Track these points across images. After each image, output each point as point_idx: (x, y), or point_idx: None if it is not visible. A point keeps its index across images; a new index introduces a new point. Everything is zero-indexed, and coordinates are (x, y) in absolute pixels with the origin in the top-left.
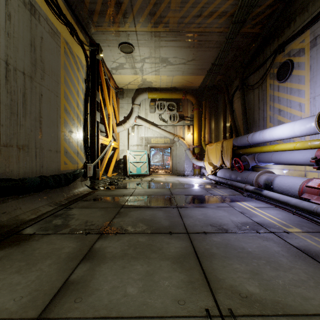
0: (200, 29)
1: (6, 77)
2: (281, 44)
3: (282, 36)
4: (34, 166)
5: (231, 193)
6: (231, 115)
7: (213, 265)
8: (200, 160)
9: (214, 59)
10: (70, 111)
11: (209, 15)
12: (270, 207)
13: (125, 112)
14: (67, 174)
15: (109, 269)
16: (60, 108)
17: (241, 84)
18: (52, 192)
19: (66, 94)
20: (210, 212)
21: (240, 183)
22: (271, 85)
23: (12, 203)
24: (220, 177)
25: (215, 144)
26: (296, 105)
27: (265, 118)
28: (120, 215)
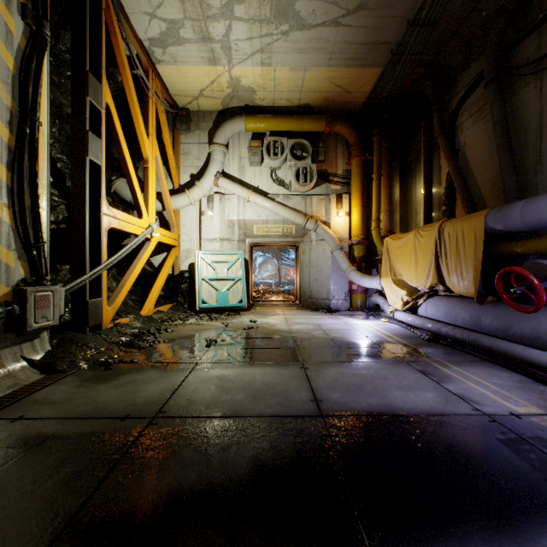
0: None
1: None
2: None
3: None
4: None
5: (542, 401)
6: (453, 160)
7: None
8: (367, 273)
9: (419, 3)
10: None
11: None
12: None
13: (194, 164)
14: None
15: None
16: None
17: (495, 68)
18: None
19: None
20: None
21: None
22: None
23: None
24: (430, 318)
25: (412, 233)
26: None
27: None
28: None
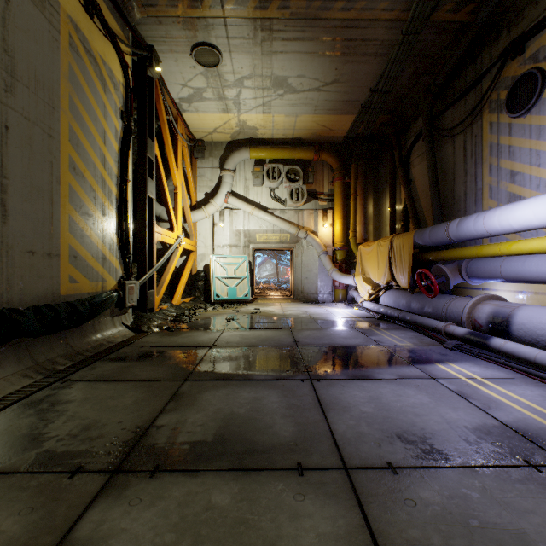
0: (352, 14)
1: None
2: (517, 38)
3: (518, 23)
4: None
5: (417, 341)
6: (407, 188)
7: None
8: (347, 273)
9: (376, 80)
10: (84, 171)
11: None
12: (517, 377)
13: (208, 184)
14: (77, 302)
15: None
16: (59, 162)
17: (428, 128)
18: (37, 343)
19: (74, 135)
20: (387, 394)
21: (434, 320)
22: (494, 125)
23: None
24: (386, 305)
25: (376, 243)
26: None
27: (479, 191)
28: (177, 402)
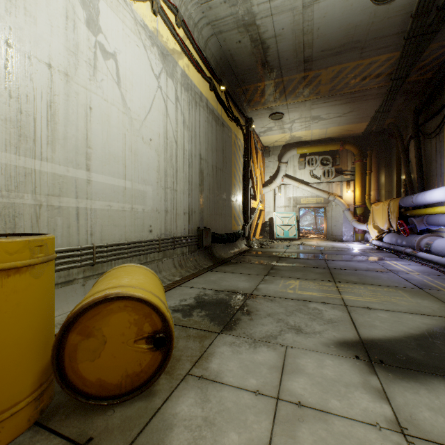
0: (355, 89)
1: (216, 175)
2: None
3: None
4: (223, 227)
5: (387, 256)
6: (405, 167)
7: (338, 275)
8: (364, 222)
9: (378, 108)
10: (236, 185)
11: (363, 79)
12: (417, 265)
13: (271, 171)
14: (235, 233)
15: (285, 272)
16: (232, 184)
17: (415, 132)
18: (229, 245)
19: (234, 173)
20: (352, 263)
21: (401, 247)
22: None
23: (217, 248)
24: (386, 242)
25: (381, 203)
26: None
27: (442, 174)
28: (281, 260)
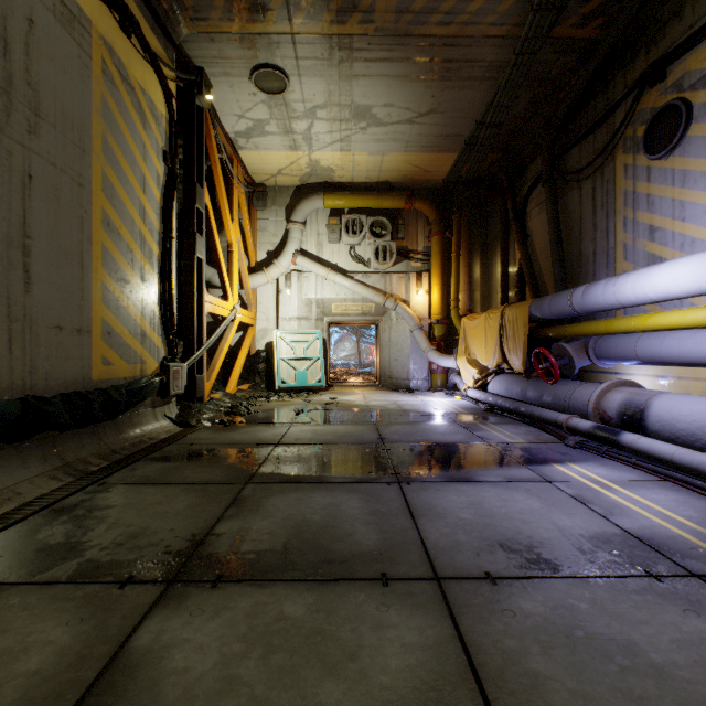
0: (452, 29)
1: None
2: (657, 61)
3: (658, 43)
4: (4, 371)
5: (532, 438)
6: (523, 246)
7: None
8: (447, 353)
9: (483, 110)
10: (120, 227)
11: None
12: (650, 480)
13: (271, 240)
14: (112, 389)
15: None
16: (91, 217)
17: (549, 170)
18: (65, 438)
19: (108, 183)
20: (491, 499)
21: (554, 412)
22: (629, 168)
23: None
24: (496, 394)
25: (483, 315)
26: (701, 214)
27: (611, 251)
28: (239, 508)
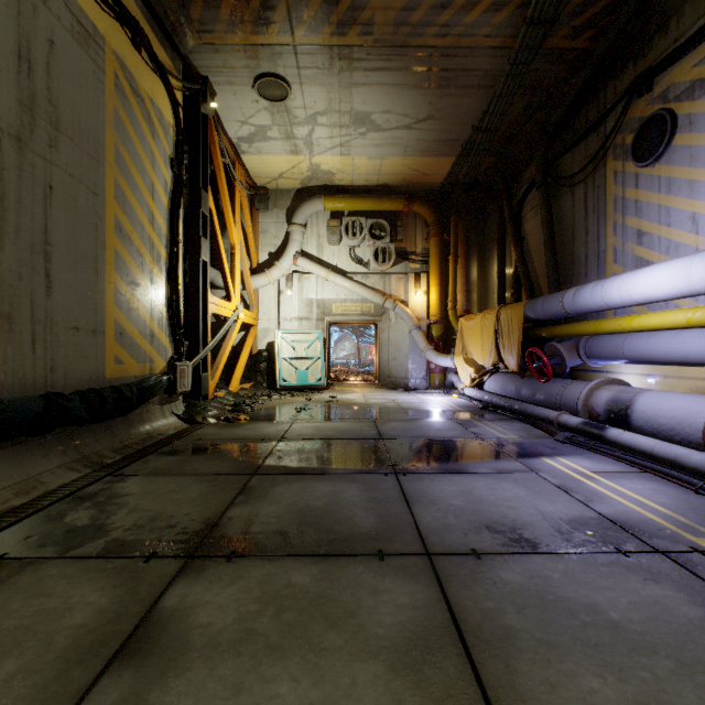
0: (448, 41)
1: None
2: (644, 72)
3: (646, 55)
4: (28, 369)
5: (524, 434)
6: (518, 248)
7: (516, 679)
8: (445, 353)
9: (479, 117)
10: (131, 232)
11: (470, 4)
12: (631, 471)
13: (272, 242)
14: (124, 387)
15: (191, 699)
16: (105, 224)
17: (543, 175)
18: (82, 433)
19: (120, 191)
20: (480, 488)
21: (545, 409)
22: (618, 174)
23: None
24: (492, 392)
25: (480, 315)
26: (684, 220)
27: (602, 254)
28: (247, 496)
